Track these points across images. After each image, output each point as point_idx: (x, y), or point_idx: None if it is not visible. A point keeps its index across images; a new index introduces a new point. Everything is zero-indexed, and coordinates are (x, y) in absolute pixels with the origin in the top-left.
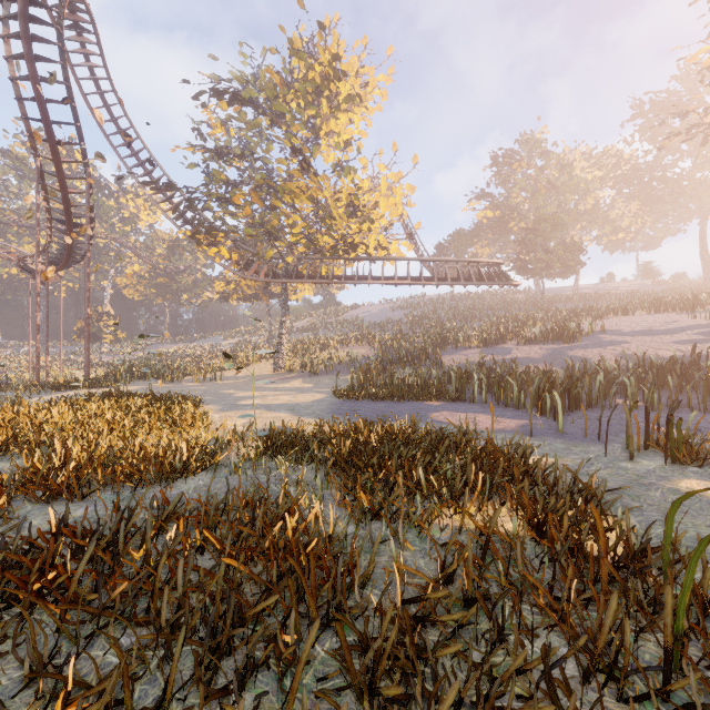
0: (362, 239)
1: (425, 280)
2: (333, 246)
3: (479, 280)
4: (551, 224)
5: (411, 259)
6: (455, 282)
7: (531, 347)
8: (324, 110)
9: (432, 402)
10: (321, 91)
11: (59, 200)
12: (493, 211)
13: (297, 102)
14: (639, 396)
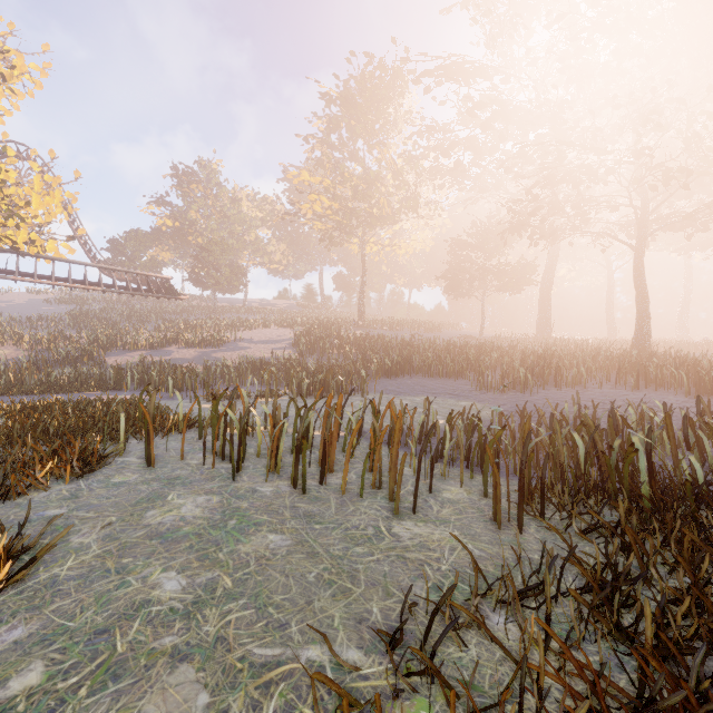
0: (6, 229)
1: (90, 284)
2: None
3: (149, 291)
4: (222, 248)
5: (73, 261)
6: (123, 291)
7: (189, 350)
8: None
9: (91, 392)
10: None
11: None
12: (173, 221)
13: None
14: (240, 380)
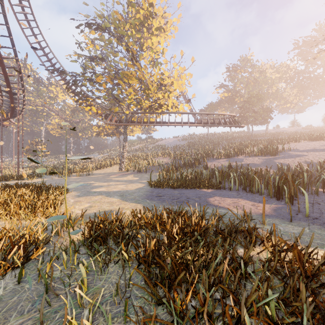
0: (164, 102)
1: (197, 123)
2: (150, 106)
3: (224, 124)
4: (256, 99)
5: (189, 113)
6: (212, 124)
7: (253, 158)
8: (145, 35)
9: (206, 189)
10: (143, 25)
11: (3, 79)
12: (227, 93)
13: (131, 31)
14: None
